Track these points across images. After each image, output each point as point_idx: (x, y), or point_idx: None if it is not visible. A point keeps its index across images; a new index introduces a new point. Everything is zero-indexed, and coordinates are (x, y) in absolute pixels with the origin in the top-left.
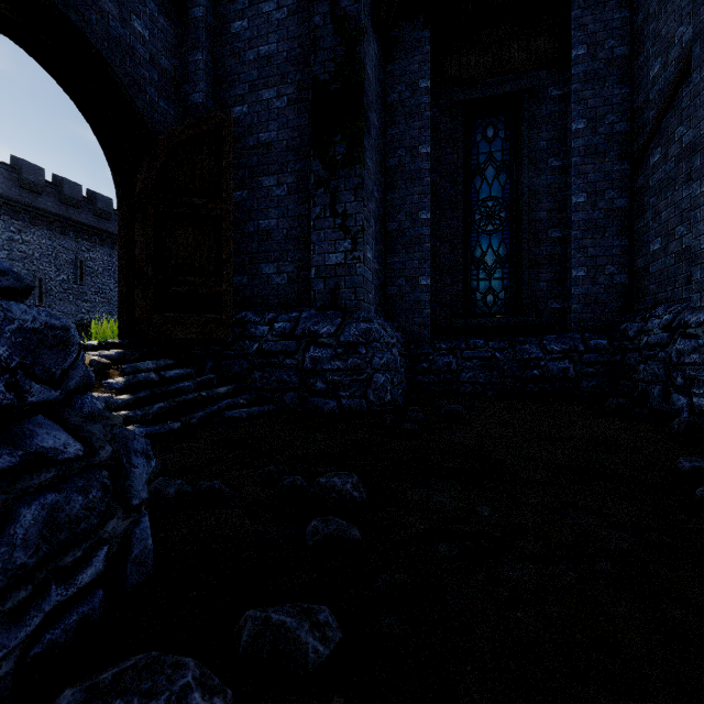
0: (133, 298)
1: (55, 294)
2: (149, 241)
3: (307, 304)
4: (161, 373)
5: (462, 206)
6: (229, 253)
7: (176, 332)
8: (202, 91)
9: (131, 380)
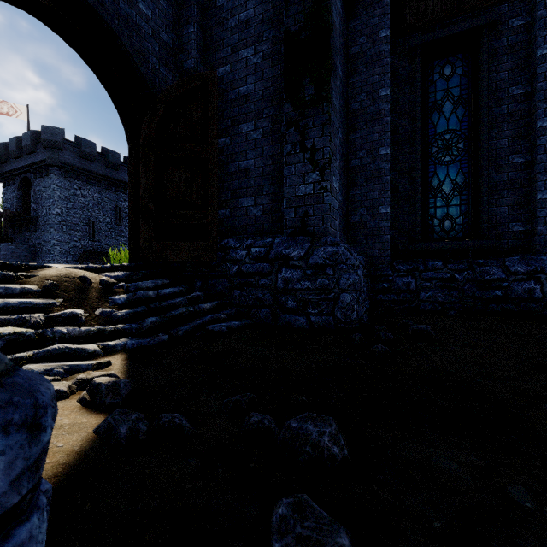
0: (139, 229)
1: (103, 232)
2: (150, 182)
3: (279, 231)
4: (157, 291)
5: (420, 140)
6: (213, 189)
7: (171, 257)
8: (194, 58)
9: (131, 296)
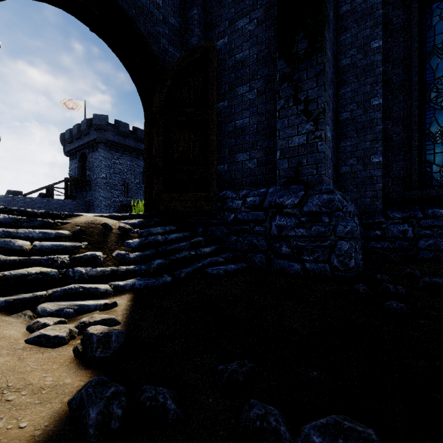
0: (152, 184)
1: (133, 190)
2: (160, 143)
3: (273, 181)
4: (165, 236)
5: (417, 86)
6: (213, 146)
7: (177, 207)
8: (197, 35)
9: (143, 241)
